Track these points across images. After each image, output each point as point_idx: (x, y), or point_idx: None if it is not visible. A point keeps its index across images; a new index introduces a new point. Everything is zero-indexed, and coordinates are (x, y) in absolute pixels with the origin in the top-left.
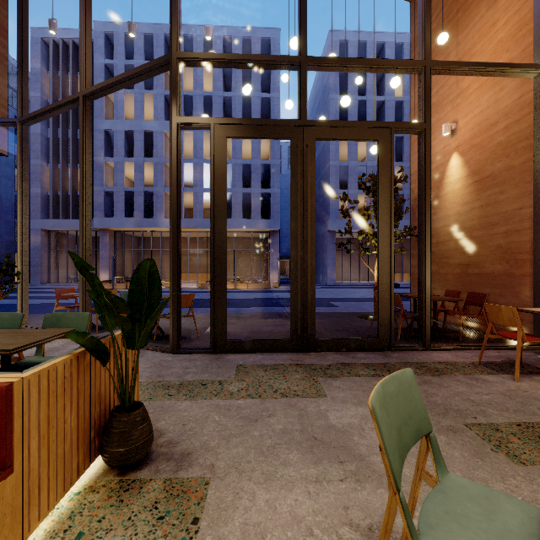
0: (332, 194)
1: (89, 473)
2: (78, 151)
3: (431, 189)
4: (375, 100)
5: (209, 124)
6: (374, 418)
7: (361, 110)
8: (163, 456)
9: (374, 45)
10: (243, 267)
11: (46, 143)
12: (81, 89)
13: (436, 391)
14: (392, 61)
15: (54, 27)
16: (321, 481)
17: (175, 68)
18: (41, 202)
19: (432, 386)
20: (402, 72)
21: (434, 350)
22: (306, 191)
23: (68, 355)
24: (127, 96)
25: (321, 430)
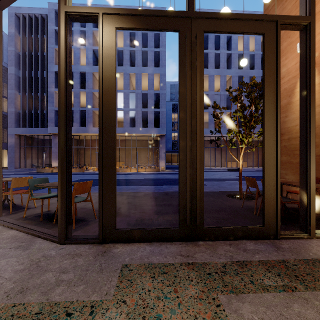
0: None
1: None
2: (38, 85)
3: (283, 97)
4: (226, 53)
5: (98, 14)
6: None
7: (216, 60)
8: None
9: None
10: (142, 158)
11: (18, 80)
12: None
13: None
14: None
15: None
16: None
17: None
18: (15, 117)
19: None
20: None
21: (318, 238)
22: (194, 81)
23: None
24: None
25: None
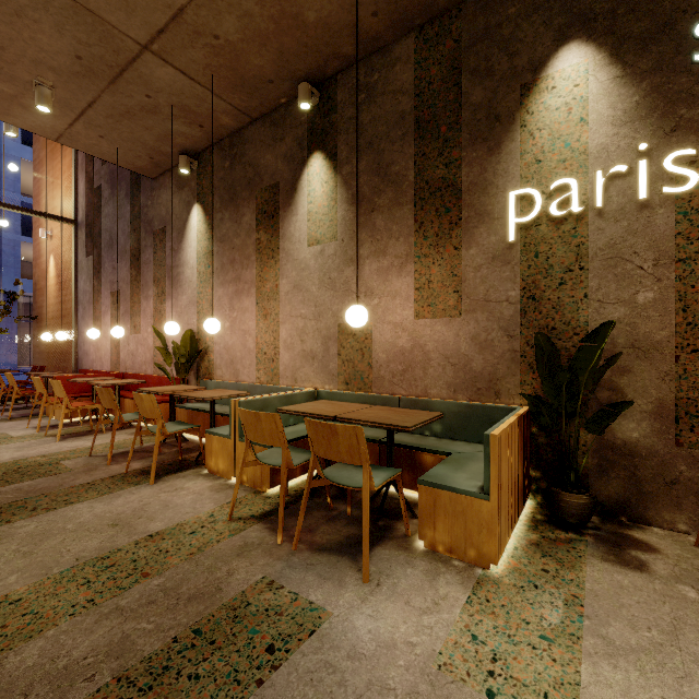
0: (9, 240)
1: None
2: None
3: (43, 278)
4: None
5: None
6: None
7: None
8: None
9: None
10: None
11: None
12: None
13: None
14: None
15: None
16: None
17: None
18: None
19: None
20: None
21: None
22: None
23: None
24: None
25: None
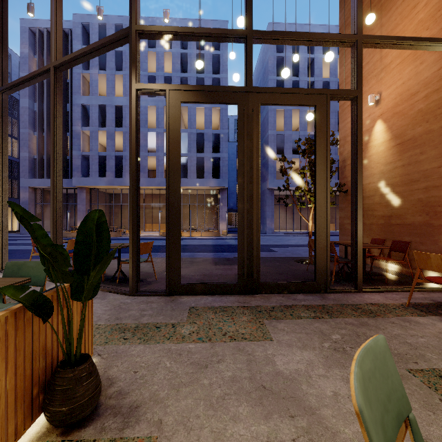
0: (271, 158)
1: (31, 433)
2: None
3: None
4: (307, 81)
5: (165, 90)
6: (362, 424)
7: None
8: (110, 410)
9: (309, 26)
10: (197, 219)
11: (33, 115)
12: (52, 61)
13: (374, 334)
14: (328, 35)
15: (32, 10)
16: (273, 441)
17: (134, 40)
18: (29, 165)
19: (369, 329)
20: (337, 45)
21: (365, 292)
22: (252, 150)
23: (3, 312)
24: (101, 76)
25: (270, 378)
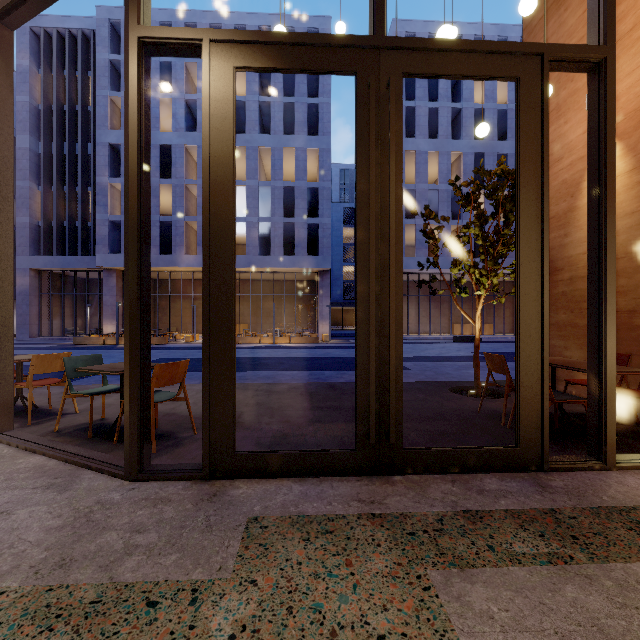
0: None
1: None
2: (76, 170)
3: (560, 198)
4: (450, 108)
5: (201, 41)
6: None
7: (432, 121)
8: None
9: None
10: (285, 317)
11: (37, 161)
12: None
13: None
14: None
15: None
16: None
17: None
18: (30, 235)
19: None
20: None
21: (622, 469)
22: (385, 170)
23: None
24: None
25: None
